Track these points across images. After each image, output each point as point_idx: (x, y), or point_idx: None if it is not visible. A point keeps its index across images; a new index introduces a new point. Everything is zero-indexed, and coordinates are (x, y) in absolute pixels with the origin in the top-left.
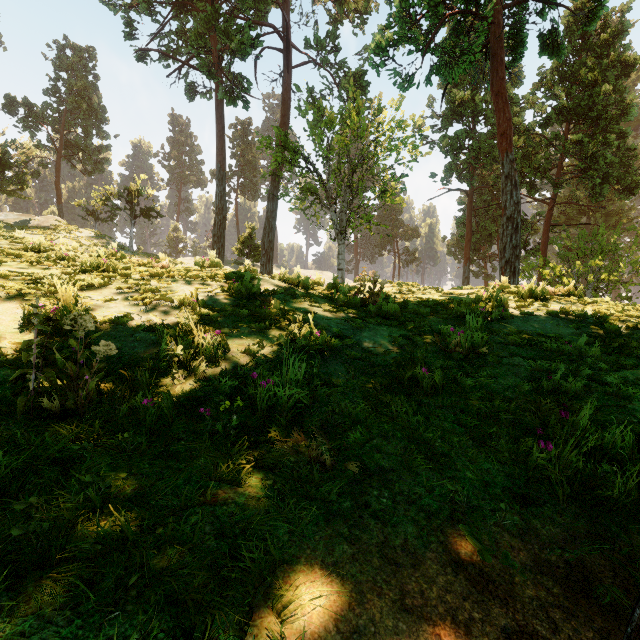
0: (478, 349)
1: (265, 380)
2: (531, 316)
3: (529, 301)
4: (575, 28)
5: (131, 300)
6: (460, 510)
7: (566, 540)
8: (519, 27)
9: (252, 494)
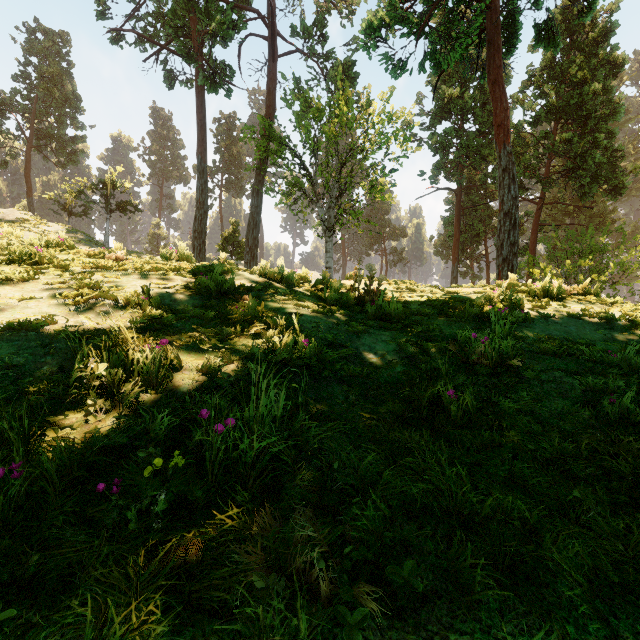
0: (508, 360)
1: (223, 420)
2: (551, 318)
3: (545, 301)
4: (564, 26)
5: (60, 297)
6: None
7: None
8: (514, 17)
9: None
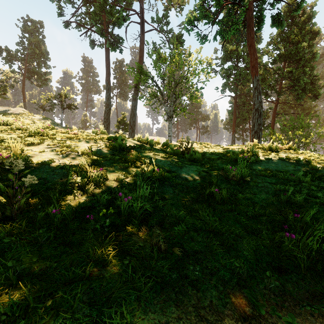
0: (245, 178)
1: (126, 197)
2: (270, 160)
3: (269, 152)
4: (288, 14)
5: (54, 151)
6: (243, 278)
7: (308, 298)
8: (261, 12)
9: (116, 271)
